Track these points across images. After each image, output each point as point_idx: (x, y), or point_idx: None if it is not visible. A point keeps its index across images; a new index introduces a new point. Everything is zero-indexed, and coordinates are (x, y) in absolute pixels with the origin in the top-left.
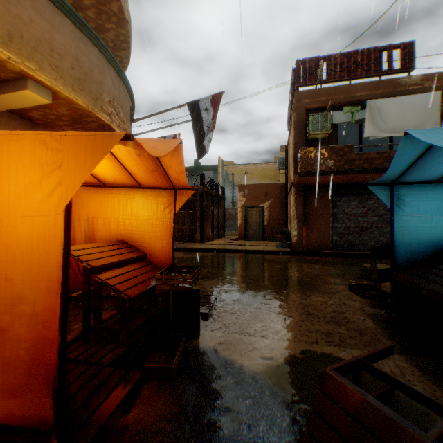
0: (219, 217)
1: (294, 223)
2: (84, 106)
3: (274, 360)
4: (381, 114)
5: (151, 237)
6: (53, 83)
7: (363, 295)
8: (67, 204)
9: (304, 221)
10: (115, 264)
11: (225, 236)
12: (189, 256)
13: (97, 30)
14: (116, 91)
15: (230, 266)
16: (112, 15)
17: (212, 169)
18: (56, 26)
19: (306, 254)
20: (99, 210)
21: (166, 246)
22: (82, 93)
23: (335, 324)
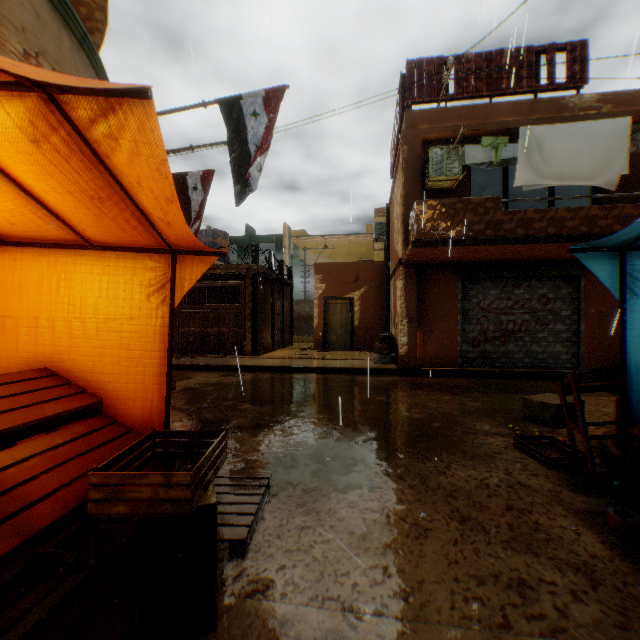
0: (284, 314)
1: (403, 325)
2: None
3: None
4: (542, 150)
5: (119, 359)
6: None
7: (548, 461)
8: None
9: (419, 320)
10: None
11: (293, 343)
12: (230, 380)
13: None
14: (51, 41)
15: (299, 399)
16: None
17: (274, 241)
18: None
19: (421, 373)
20: None
21: (153, 379)
22: None
23: (524, 548)
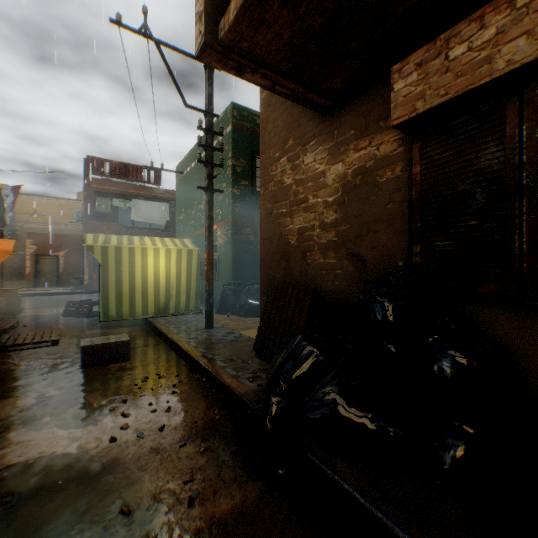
0: None
1: (87, 271)
2: None
3: (58, 313)
4: (141, 209)
5: None
6: None
7: None
8: None
9: (96, 269)
10: None
11: (5, 286)
12: None
13: None
14: None
15: (26, 301)
16: None
17: None
18: None
19: (96, 292)
20: None
21: None
22: None
23: None
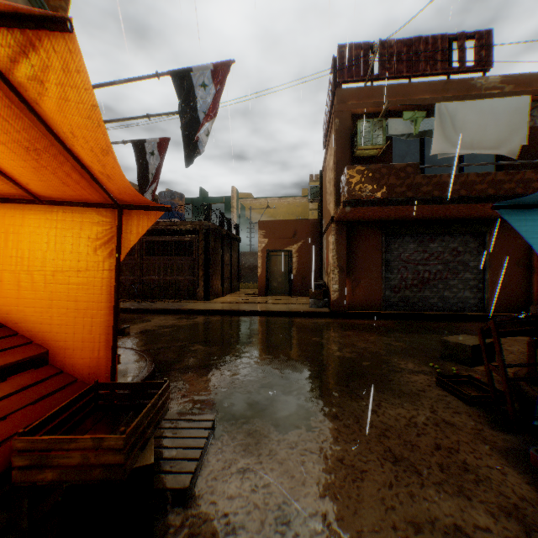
0: (232, 264)
1: (335, 274)
2: None
3: None
4: (455, 123)
5: (67, 310)
6: None
7: (469, 399)
8: None
9: (348, 270)
10: None
11: (240, 289)
12: (184, 323)
13: None
14: None
15: (244, 339)
16: None
17: (224, 202)
18: None
19: (350, 316)
20: None
21: (100, 329)
22: None
23: (456, 490)
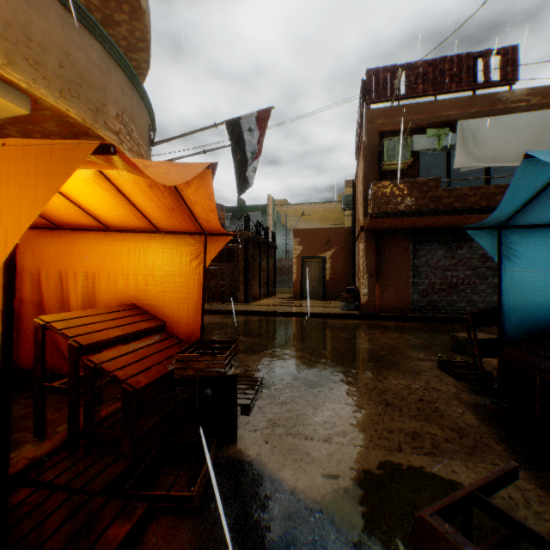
0: (269, 270)
1: (364, 279)
2: (80, 121)
3: (341, 479)
4: (476, 138)
5: (173, 299)
6: (31, 85)
7: (458, 376)
8: (8, 258)
9: (377, 275)
10: (119, 339)
11: (276, 294)
12: (229, 321)
13: (104, 23)
14: (127, 102)
15: (281, 334)
16: (123, 2)
17: (261, 210)
18: (35, 6)
19: (379, 318)
20: (102, 263)
21: (193, 311)
22: (76, 102)
23: (423, 419)
